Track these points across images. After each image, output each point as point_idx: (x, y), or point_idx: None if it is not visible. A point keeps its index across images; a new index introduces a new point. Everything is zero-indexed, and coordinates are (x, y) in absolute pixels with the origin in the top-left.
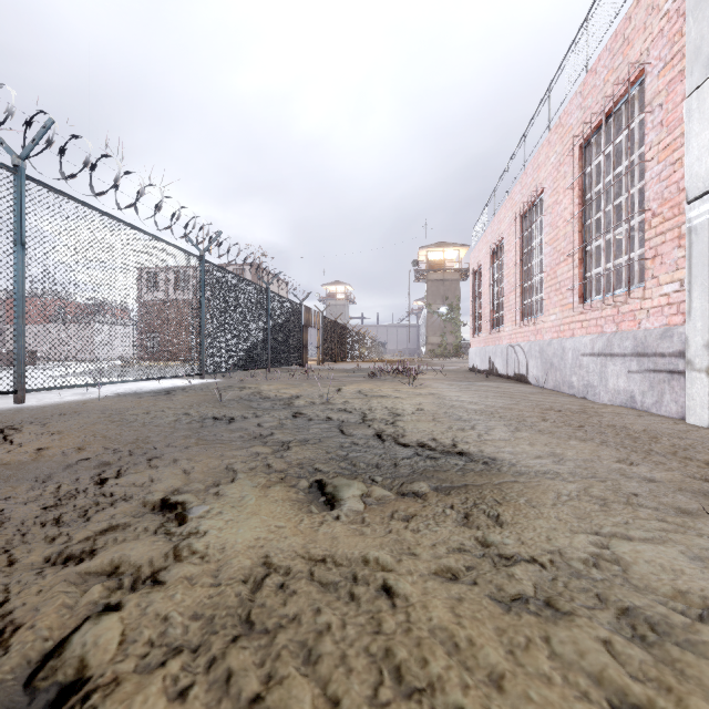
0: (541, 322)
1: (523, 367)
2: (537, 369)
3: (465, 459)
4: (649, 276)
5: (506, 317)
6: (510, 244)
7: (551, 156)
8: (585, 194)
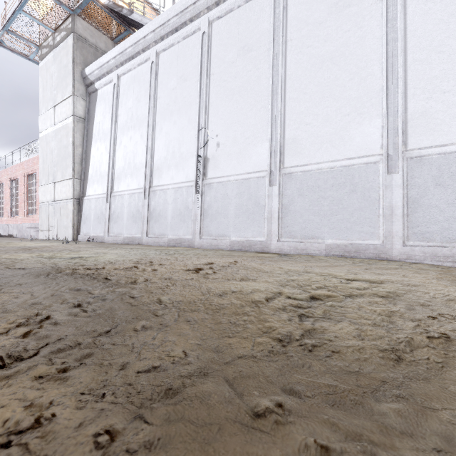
0: (17, 218)
1: (12, 232)
2: (16, 232)
3: None
4: (37, 213)
5: (5, 214)
6: (7, 187)
7: (20, 170)
8: (28, 188)
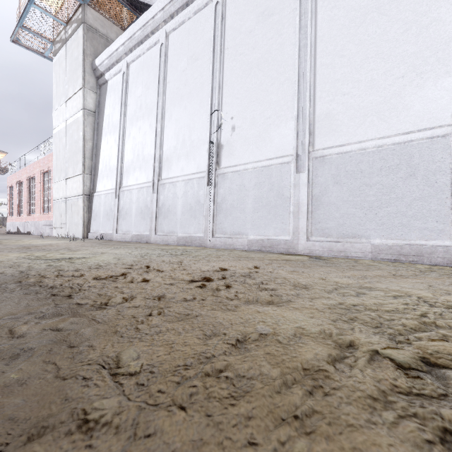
0: (35, 215)
1: (30, 229)
2: (34, 230)
3: (5, 239)
4: (52, 210)
5: (25, 211)
6: (26, 185)
7: (37, 168)
8: (44, 185)
